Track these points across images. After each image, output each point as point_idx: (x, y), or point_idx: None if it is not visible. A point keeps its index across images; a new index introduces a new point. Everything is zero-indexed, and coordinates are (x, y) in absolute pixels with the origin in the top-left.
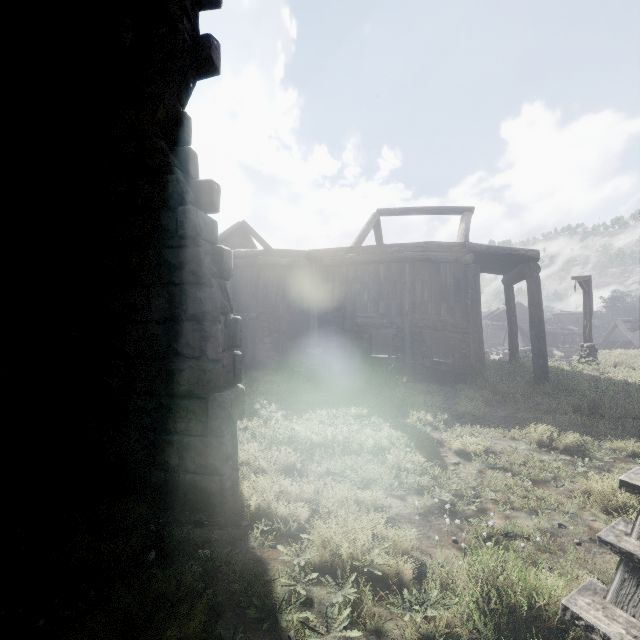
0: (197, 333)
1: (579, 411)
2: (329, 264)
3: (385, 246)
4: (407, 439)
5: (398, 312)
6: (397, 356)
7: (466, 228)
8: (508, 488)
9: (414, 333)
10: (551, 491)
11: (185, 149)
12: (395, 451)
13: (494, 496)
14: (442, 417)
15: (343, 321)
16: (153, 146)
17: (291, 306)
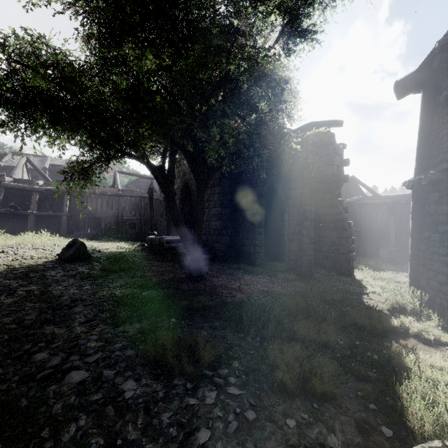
0: (344, 241)
1: None
2: (405, 203)
3: None
4: None
5: None
6: None
7: None
8: None
9: None
10: None
11: (340, 200)
12: None
13: None
14: None
15: None
16: (334, 202)
17: (380, 225)
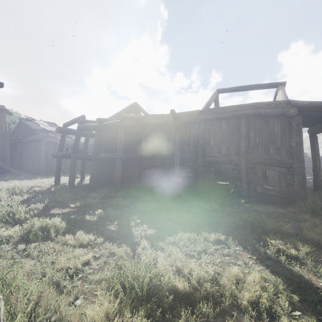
0: None
1: None
2: (187, 122)
3: (226, 107)
4: (284, 287)
5: (236, 153)
6: (235, 183)
7: (284, 93)
8: None
9: (248, 167)
10: None
11: None
12: None
13: None
14: (305, 250)
15: (196, 159)
16: None
17: (162, 150)
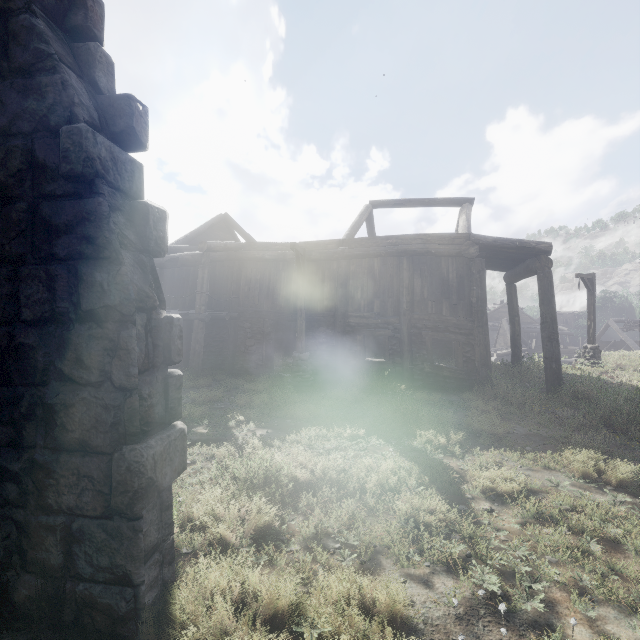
0: (95, 342)
1: (609, 426)
2: (318, 258)
3: (380, 238)
4: (418, 472)
5: (395, 311)
6: (394, 360)
7: (468, 220)
8: (573, 558)
9: (413, 334)
10: (634, 562)
11: (88, 45)
12: (407, 494)
13: (562, 578)
14: (456, 438)
15: (334, 321)
16: (22, 25)
17: (276, 304)
